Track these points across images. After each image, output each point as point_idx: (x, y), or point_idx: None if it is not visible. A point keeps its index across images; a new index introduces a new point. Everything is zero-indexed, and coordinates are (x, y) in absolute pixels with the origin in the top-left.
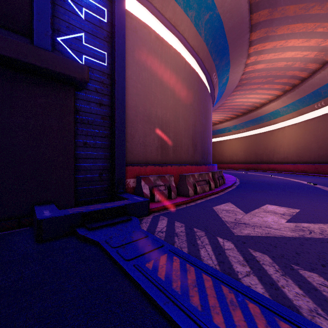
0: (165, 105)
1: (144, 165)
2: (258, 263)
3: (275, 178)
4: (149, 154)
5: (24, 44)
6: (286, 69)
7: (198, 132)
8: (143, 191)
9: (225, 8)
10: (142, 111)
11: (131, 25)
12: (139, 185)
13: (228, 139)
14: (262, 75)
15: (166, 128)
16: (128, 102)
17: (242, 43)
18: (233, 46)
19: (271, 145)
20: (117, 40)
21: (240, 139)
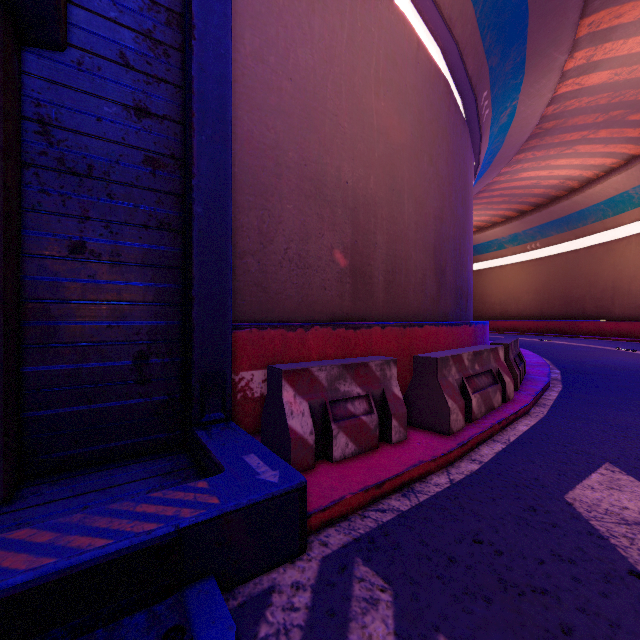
0: (363, 155)
1: (301, 326)
2: None
3: None
4: (319, 291)
5: None
6: None
7: (448, 238)
8: (289, 424)
9: None
10: (297, 165)
11: None
12: (275, 399)
13: (497, 266)
14: (599, 102)
15: (367, 219)
16: (253, 133)
17: (564, 4)
18: (540, 14)
19: (608, 277)
20: None
21: (525, 264)
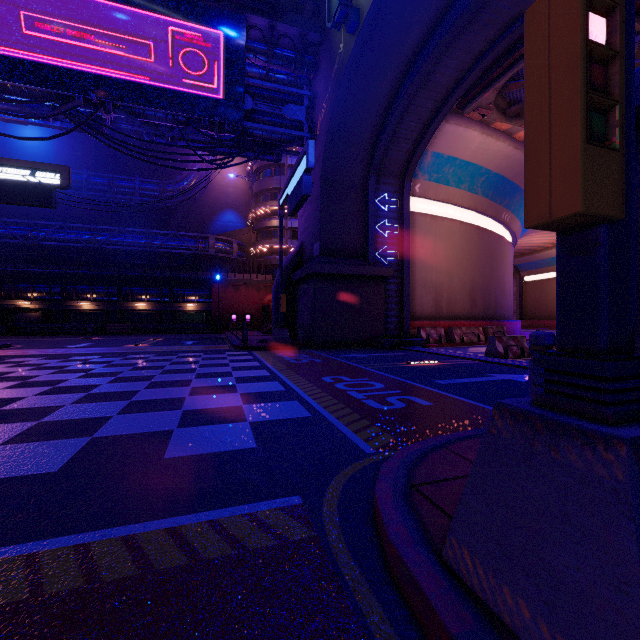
0: (439, 270)
1: (422, 321)
2: (466, 353)
3: None
4: (425, 311)
5: (369, 267)
6: None
7: (478, 286)
8: (422, 336)
9: (502, 168)
10: (420, 280)
11: (412, 220)
12: (419, 332)
13: None
14: None
15: (440, 289)
16: (410, 276)
17: None
18: None
19: None
20: (405, 243)
21: None
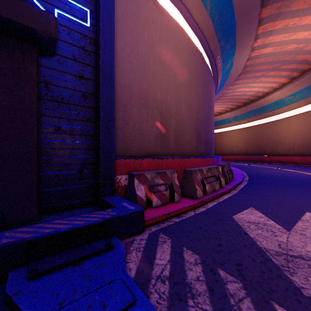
0: (165, 87)
1: (140, 158)
2: None
3: (285, 171)
4: (147, 144)
5: None
6: (296, 53)
7: (202, 120)
8: (137, 193)
9: None
10: (138, 92)
11: None
12: (131, 184)
13: (228, 131)
14: (269, 60)
15: (167, 114)
16: (120, 80)
17: (251, 21)
18: (241, 25)
19: (275, 136)
20: None
21: (240, 130)
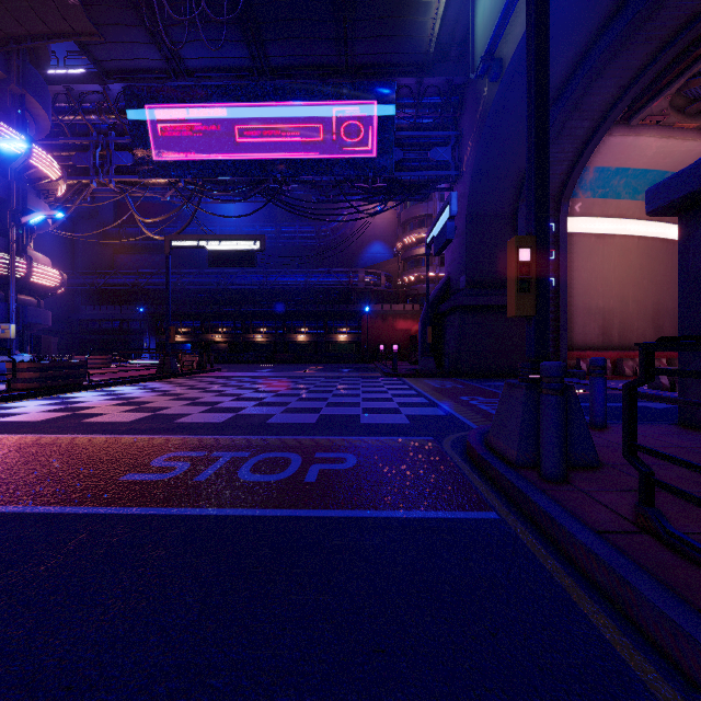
0: (607, 295)
1: (583, 351)
2: None
3: None
4: (589, 341)
5: None
6: None
7: (666, 310)
8: (581, 367)
9: None
10: (582, 307)
11: (571, 242)
12: (578, 364)
13: None
14: None
15: (609, 316)
16: (569, 302)
17: None
18: None
19: None
20: (561, 269)
21: None
